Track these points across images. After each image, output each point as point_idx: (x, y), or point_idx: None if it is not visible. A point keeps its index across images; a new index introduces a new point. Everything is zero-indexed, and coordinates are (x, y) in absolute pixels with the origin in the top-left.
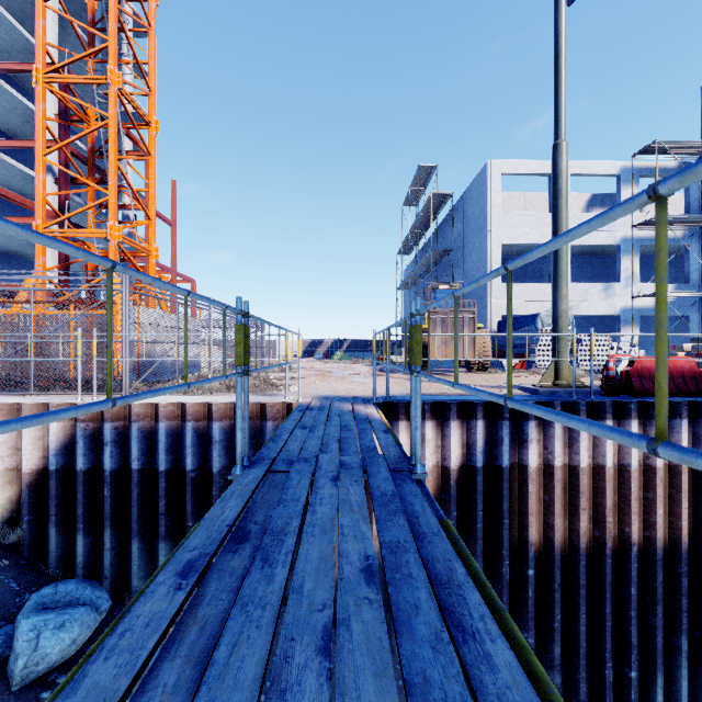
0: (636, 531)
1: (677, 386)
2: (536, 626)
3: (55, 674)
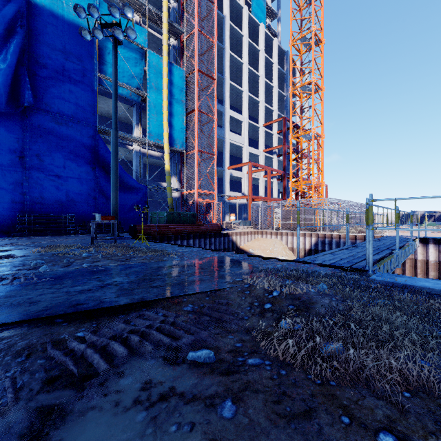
0: None
1: None
2: None
3: None
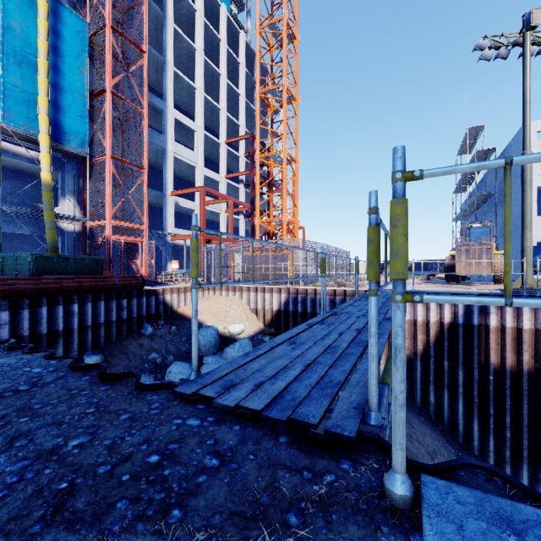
0: None
1: None
2: (495, 406)
3: None
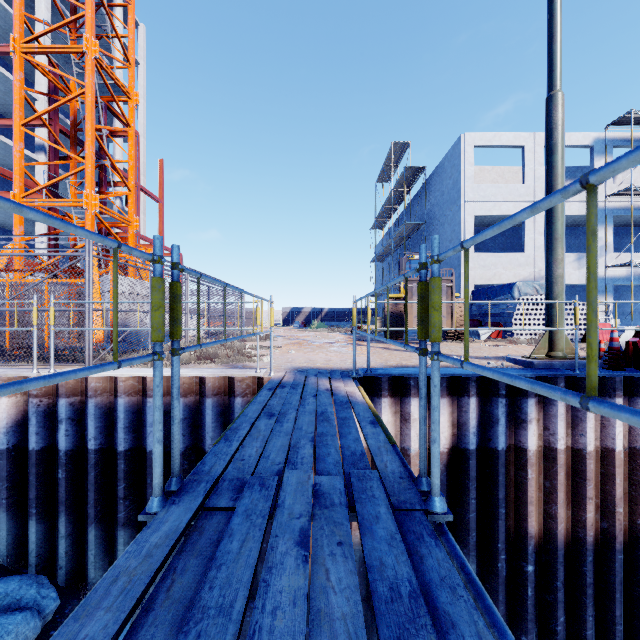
0: None
1: None
2: (536, 628)
3: None
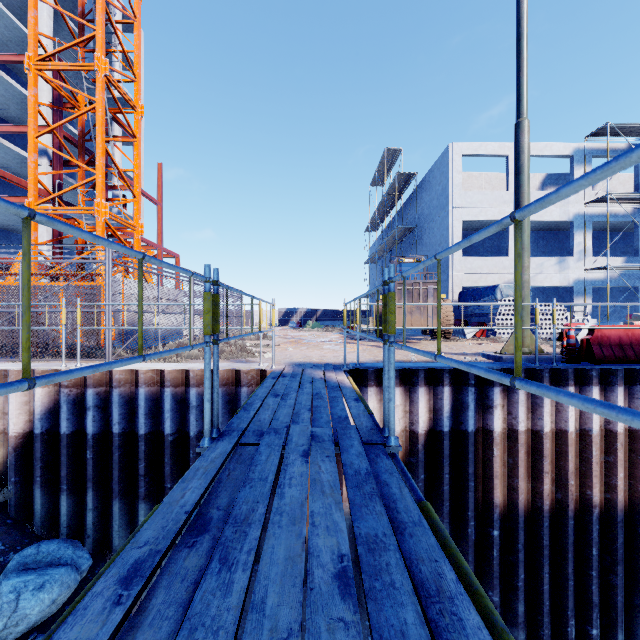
0: (598, 494)
1: (636, 354)
2: (501, 585)
3: (35, 633)
